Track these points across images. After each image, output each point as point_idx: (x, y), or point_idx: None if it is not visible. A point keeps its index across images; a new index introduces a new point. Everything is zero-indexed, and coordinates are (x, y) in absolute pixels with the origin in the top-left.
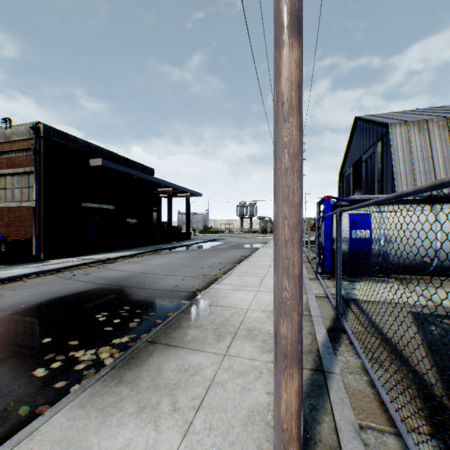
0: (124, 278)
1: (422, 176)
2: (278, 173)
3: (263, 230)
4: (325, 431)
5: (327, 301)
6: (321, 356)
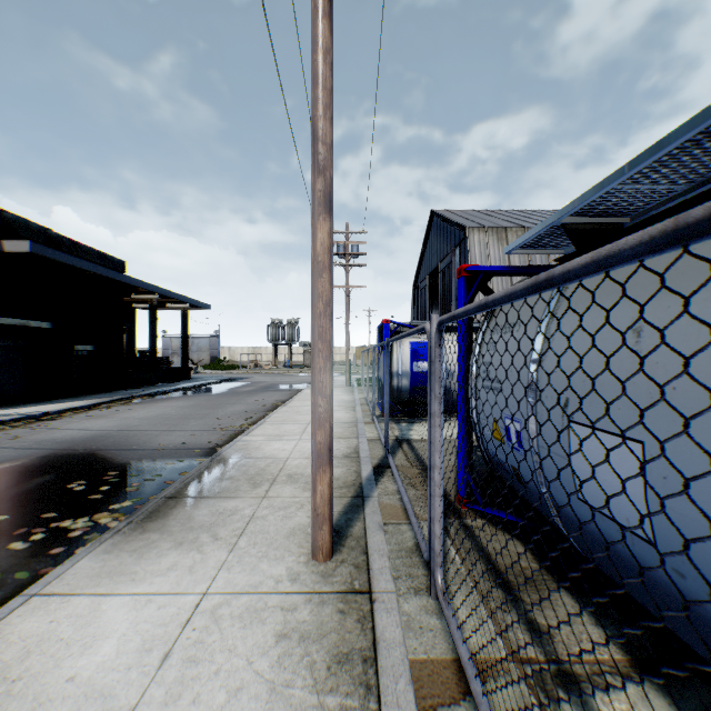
0: (90, 440)
1: None
2: (315, 316)
3: (309, 363)
4: (356, 530)
5: (379, 443)
6: (363, 487)
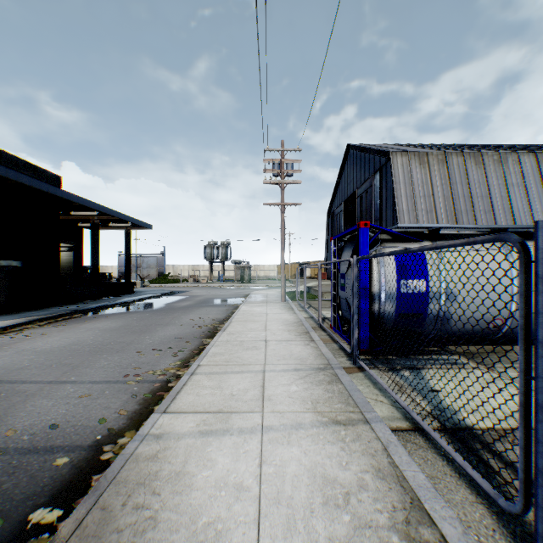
0: None
1: (424, 216)
2: None
3: (239, 278)
4: None
5: (428, 447)
6: None
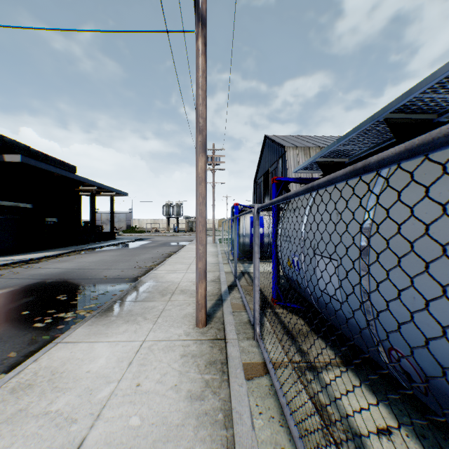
0: (62, 274)
1: None
2: (197, 204)
3: (189, 229)
4: (218, 315)
5: (232, 274)
6: (222, 296)
